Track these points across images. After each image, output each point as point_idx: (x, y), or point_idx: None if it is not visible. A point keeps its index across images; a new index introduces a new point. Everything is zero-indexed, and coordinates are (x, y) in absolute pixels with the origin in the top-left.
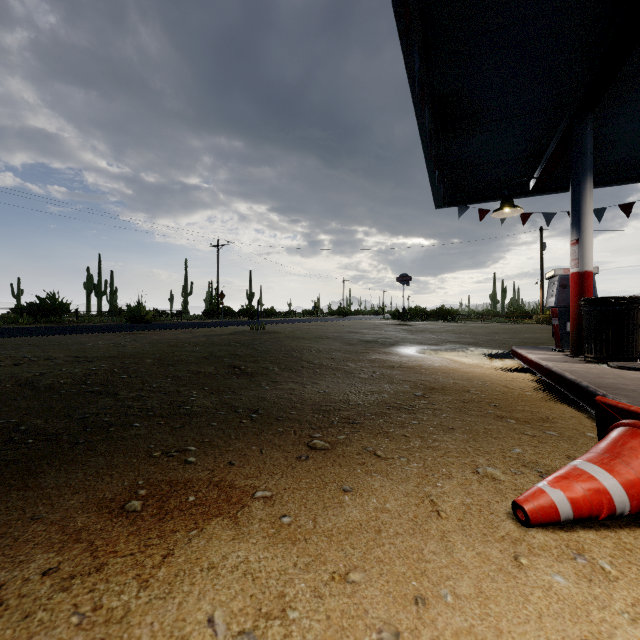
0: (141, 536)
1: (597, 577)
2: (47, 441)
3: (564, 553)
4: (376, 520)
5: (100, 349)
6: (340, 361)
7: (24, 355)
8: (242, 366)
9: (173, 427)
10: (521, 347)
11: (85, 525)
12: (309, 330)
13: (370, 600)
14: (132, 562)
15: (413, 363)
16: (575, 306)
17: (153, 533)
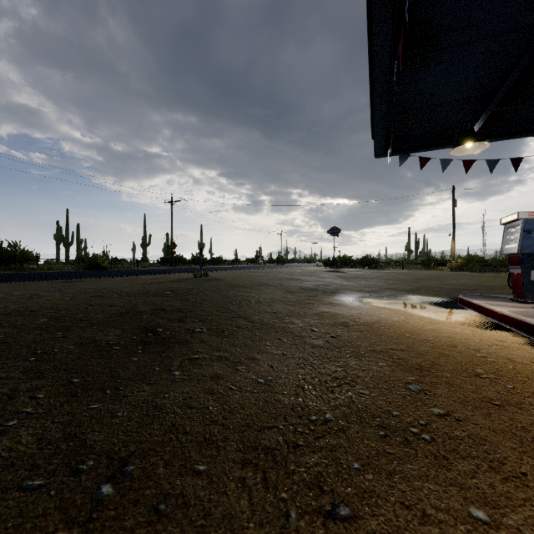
0: None
1: None
2: None
3: None
4: None
5: (4, 302)
6: (284, 316)
7: None
8: (160, 328)
9: None
10: (470, 296)
11: None
12: (251, 277)
13: None
14: None
15: (367, 318)
16: None
17: None
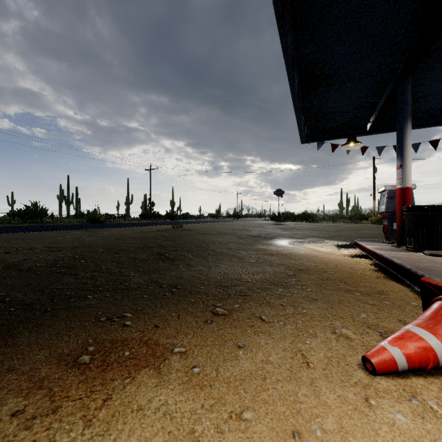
0: (88, 384)
1: (428, 415)
2: (24, 309)
3: (402, 395)
4: (262, 370)
5: (67, 242)
6: (235, 250)
7: (13, 246)
8: (166, 254)
9: (116, 299)
10: (361, 240)
11: (47, 375)
12: (213, 228)
13: (259, 434)
14: (80, 405)
15: (286, 251)
16: (399, 211)
17: (97, 381)
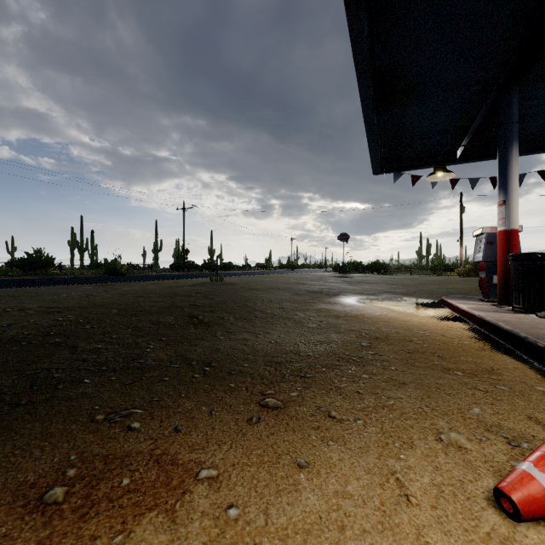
0: None
1: None
2: None
3: None
4: (338, 510)
5: (72, 300)
6: (290, 311)
7: None
8: (200, 316)
9: (123, 384)
10: (450, 297)
11: None
12: (262, 282)
13: None
14: None
15: (356, 312)
16: (502, 261)
17: (67, 542)
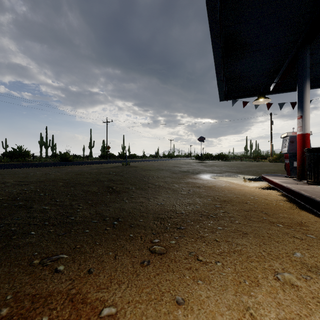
0: None
1: None
2: None
3: None
4: None
5: (36, 176)
6: (170, 183)
7: None
8: (114, 187)
9: (58, 234)
10: (267, 175)
11: None
12: (153, 165)
13: None
14: None
15: (210, 184)
16: (300, 152)
17: None
